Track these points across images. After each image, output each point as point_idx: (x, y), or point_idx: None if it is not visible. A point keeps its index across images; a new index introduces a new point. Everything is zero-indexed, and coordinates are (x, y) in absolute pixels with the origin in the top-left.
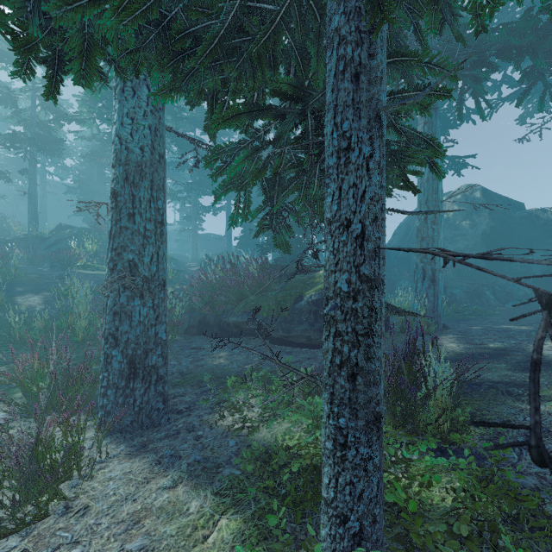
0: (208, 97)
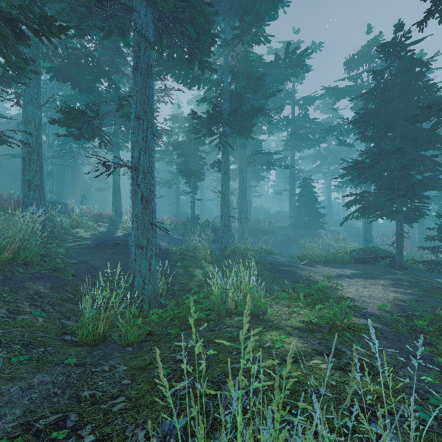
0: None
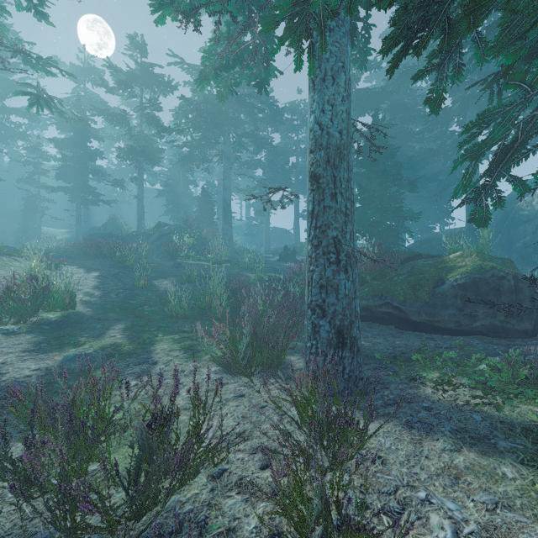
0: (439, 68)
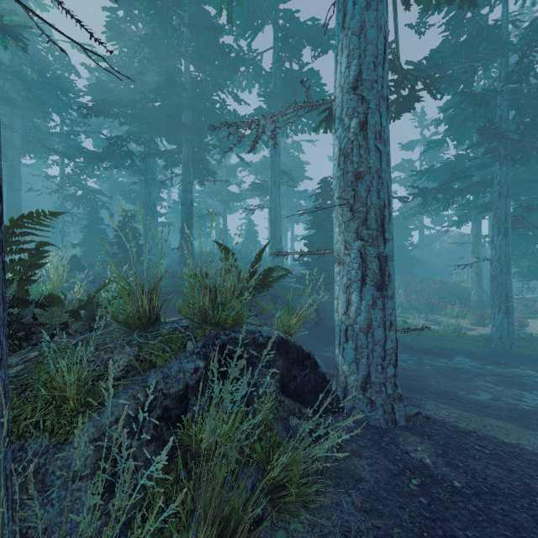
0: None
